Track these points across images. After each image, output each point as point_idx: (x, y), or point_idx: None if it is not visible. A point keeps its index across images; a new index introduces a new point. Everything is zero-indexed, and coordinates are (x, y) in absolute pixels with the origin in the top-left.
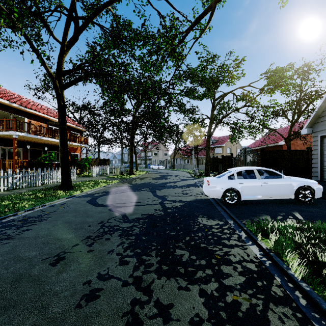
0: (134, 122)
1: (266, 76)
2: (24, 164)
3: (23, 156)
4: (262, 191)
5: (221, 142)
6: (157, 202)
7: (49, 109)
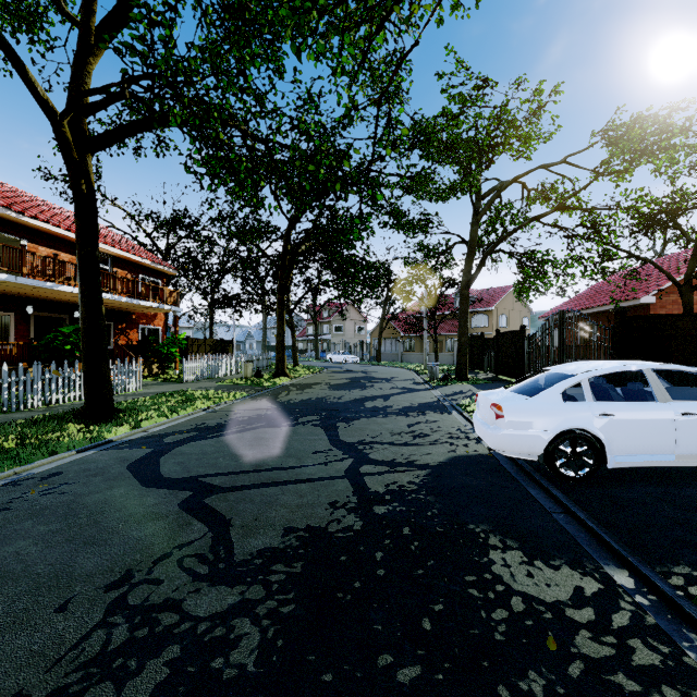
0: (288, 252)
1: (606, 137)
2: (12, 353)
3: (17, 332)
4: (676, 440)
5: (486, 303)
6: (340, 471)
7: None
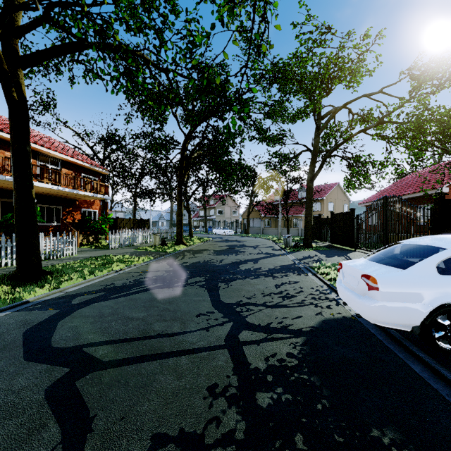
0: (184, 157)
1: (411, 74)
2: None
3: None
4: None
5: (319, 194)
6: (220, 339)
7: (46, 138)
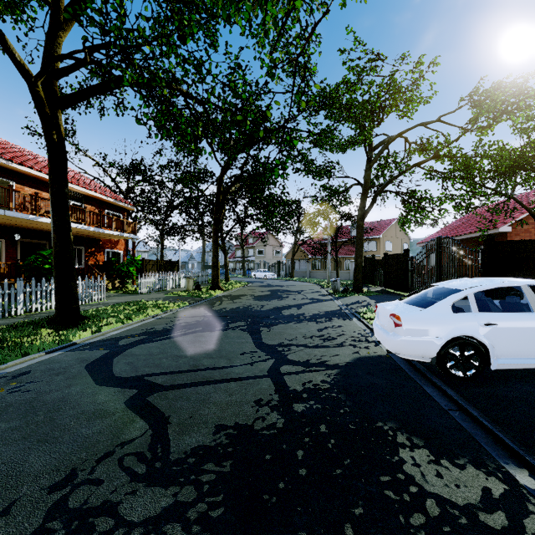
0: (221, 192)
1: (472, 101)
2: (2, 271)
3: (7, 254)
4: None
5: (375, 232)
6: (264, 371)
7: None
